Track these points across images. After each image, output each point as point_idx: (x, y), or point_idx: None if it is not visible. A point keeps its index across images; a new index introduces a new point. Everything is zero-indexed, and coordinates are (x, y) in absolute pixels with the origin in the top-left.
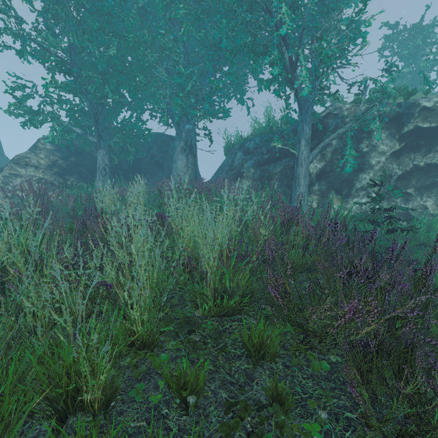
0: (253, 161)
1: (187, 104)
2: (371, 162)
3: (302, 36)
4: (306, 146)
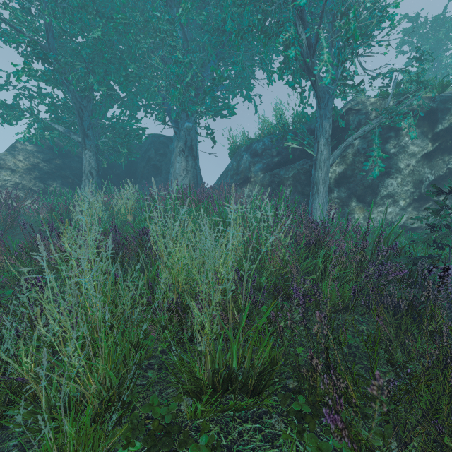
0: (262, 165)
1: (185, 97)
2: (399, 165)
3: (324, 11)
4: (326, 146)
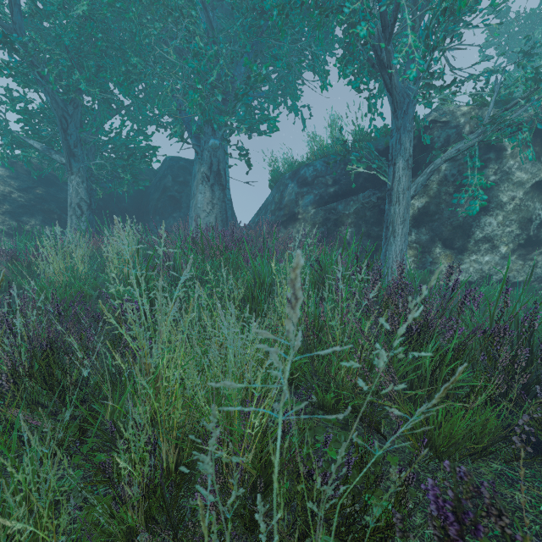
0: (313, 197)
1: (209, 103)
2: (501, 198)
3: None
4: (406, 170)
